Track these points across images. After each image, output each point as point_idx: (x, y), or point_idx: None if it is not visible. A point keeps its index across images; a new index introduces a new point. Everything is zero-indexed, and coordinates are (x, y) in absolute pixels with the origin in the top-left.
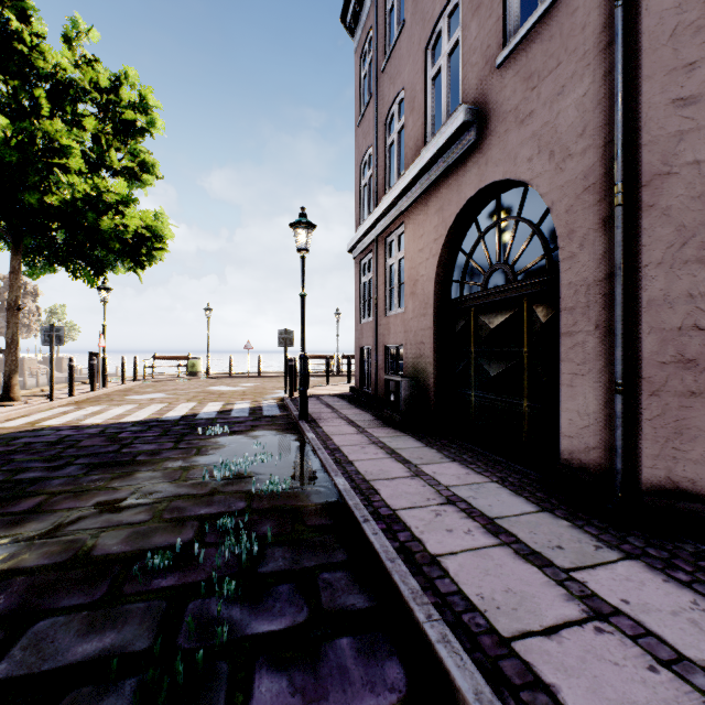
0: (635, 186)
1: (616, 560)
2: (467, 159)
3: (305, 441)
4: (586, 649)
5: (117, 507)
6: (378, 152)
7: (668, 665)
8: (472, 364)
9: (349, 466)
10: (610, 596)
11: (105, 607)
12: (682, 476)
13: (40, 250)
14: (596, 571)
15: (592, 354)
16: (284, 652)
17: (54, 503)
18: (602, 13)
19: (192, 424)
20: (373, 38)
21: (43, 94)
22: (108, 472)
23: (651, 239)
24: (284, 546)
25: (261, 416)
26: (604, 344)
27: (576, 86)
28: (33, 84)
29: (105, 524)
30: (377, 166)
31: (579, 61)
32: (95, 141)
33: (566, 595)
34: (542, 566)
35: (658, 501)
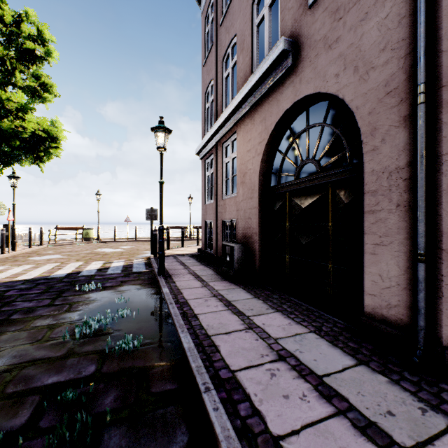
0: (435, 87)
1: (447, 428)
2: (284, 80)
3: (161, 294)
4: None
5: None
6: (217, 83)
7: None
8: (287, 234)
9: (194, 320)
10: None
11: None
12: None
13: None
14: None
15: (393, 228)
16: None
17: None
18: None
19: (73, 281)
20: (214, 2)
21: None
22: None
23: None
24: (123, 427)
25: (130, 273)
26: (405, 220)
27: (378, 11)
28: None
29: None
30: (217, 93)
31: None
32: (1, 63)
33: None
34: (385, 446)
35: None
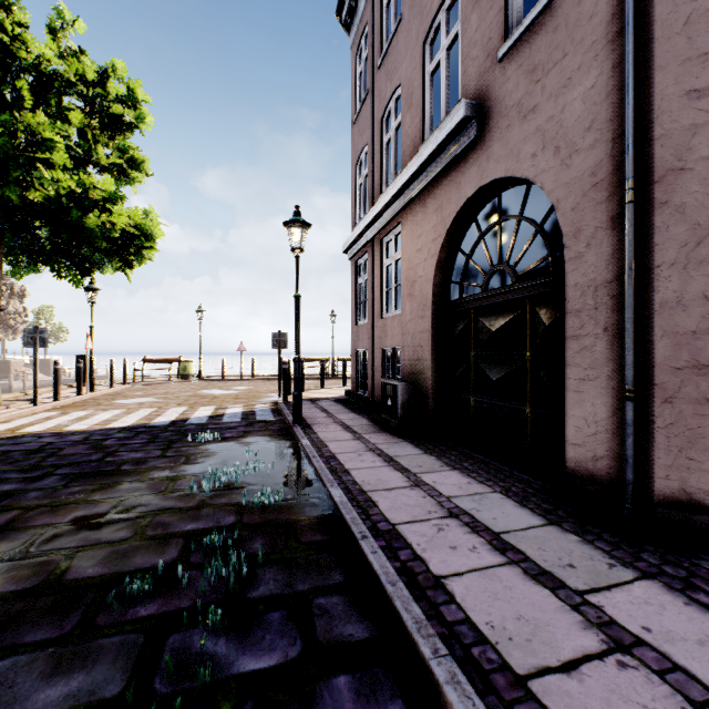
0: (646, 182)
1: (632, 580)
2: (467, 156)
3: (299, 447)
4: (610, 688)
5: (96, 523)
6: (374, 150)
7: (701, 708)
8: (471, 367)
9: (346, 475)
10: (630, 623)
11: (74, 642)
12: (697, 487)
13: (23, 249)
14: (612, 593)
15: (600, 358)
16: (274, 695)
17: (28, 519)
18: (610, 1)
19: (181, 430)
20: (370, 33)
21: (26, 86)
22: (89, 483)
23: (664, 238)
24: (276, 567)
25: (254, 422)
26: (613, 348)
27: (583, 78)
28: (15, 75)
29: (81, 543)
30: (373, 165)
31: (587, 52)
32: (81, 136)
33: (583, 622)
34: (554, 588)
35: (671, 514)
